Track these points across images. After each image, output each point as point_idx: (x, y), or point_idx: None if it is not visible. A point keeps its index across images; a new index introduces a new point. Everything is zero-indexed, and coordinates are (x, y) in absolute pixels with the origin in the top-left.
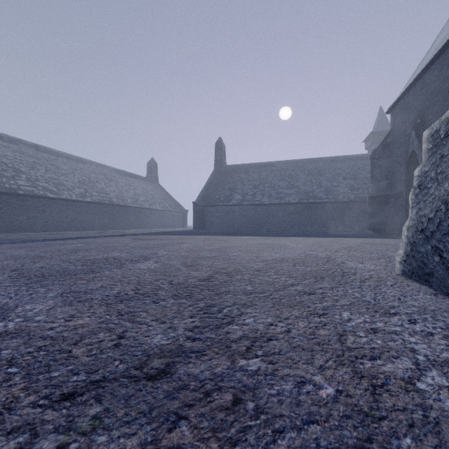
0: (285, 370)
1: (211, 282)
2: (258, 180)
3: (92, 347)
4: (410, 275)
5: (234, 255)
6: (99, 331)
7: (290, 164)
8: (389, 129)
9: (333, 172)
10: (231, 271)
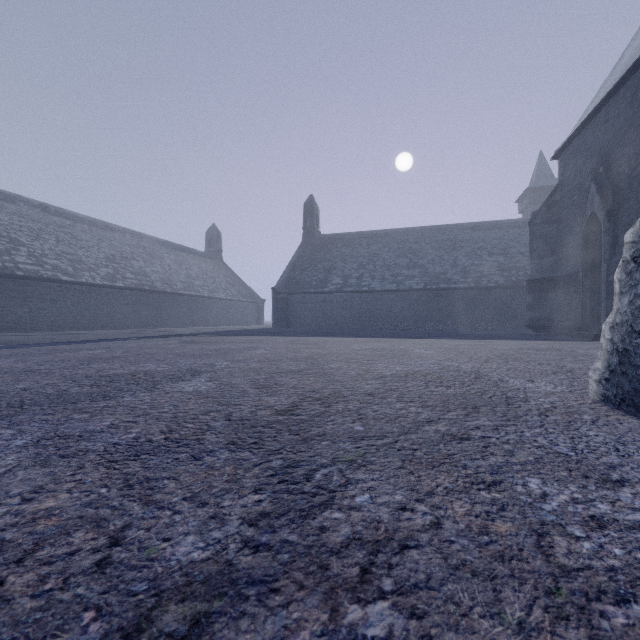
0: (446, 639)
1: (295, 416)
2: (366, 256)
3: (49, 570)
4: (617, 403)
5: (332, 368)
6: (77, 526)
7: (411, 233)
8: (553, 184)
9: (474, 244)
10: (328, 395)
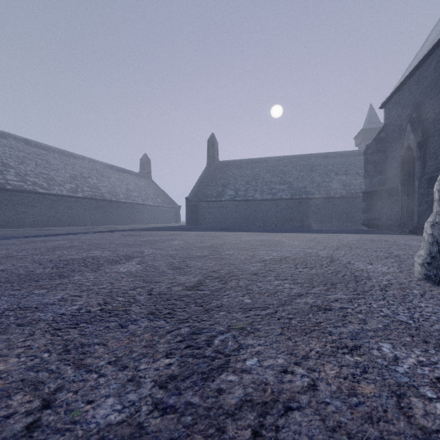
0: None
1: (200, 291)
2: (251, 176)
3: None
4: (437, 281)
5: (227, 254)
6: (17, 389)
7: (282, 160)
8: (379, 126)
9: (325, 168)
10: (225, 274)
